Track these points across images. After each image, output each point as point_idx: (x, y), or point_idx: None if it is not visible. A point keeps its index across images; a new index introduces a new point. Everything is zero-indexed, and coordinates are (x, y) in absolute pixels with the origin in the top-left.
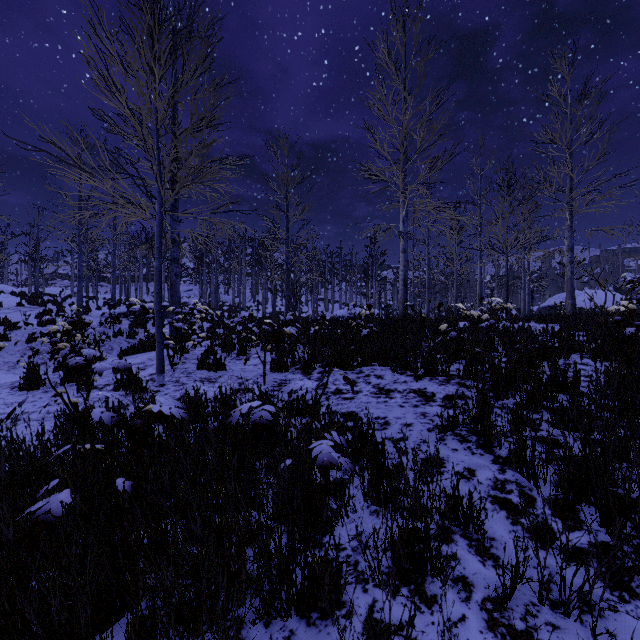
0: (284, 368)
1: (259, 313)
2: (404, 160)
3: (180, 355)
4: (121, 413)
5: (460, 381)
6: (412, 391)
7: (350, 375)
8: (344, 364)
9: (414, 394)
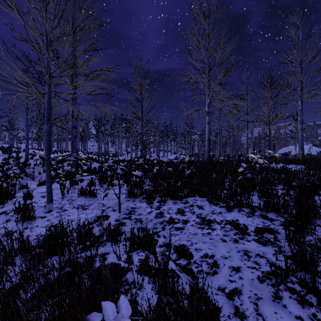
0: (135, 198)
1: (128, 157)
2: (208, 70)
3: (69, 187)
4: None
5: (262, 213)
6: (228, 222)
7: (179, 205)
8: (175, 196)
9: (230, 226)
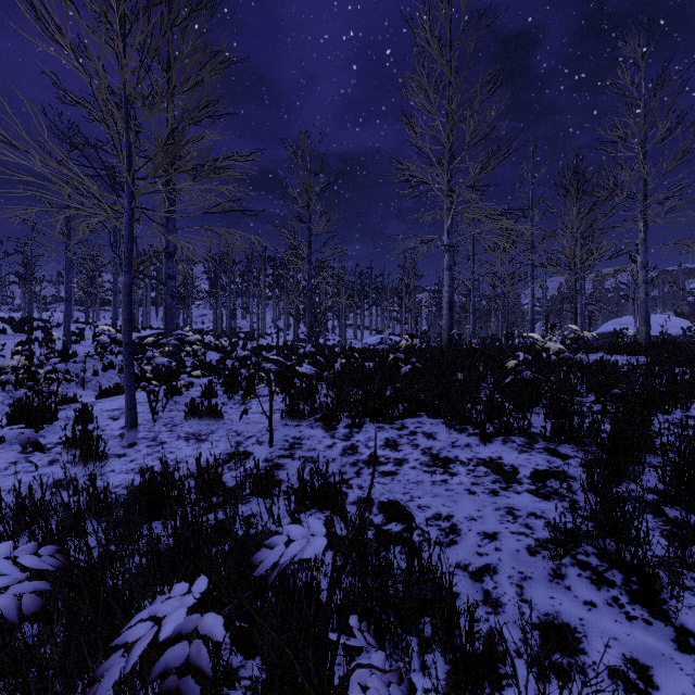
0: (299, 419)
1: (280, 341)
2: (449, 159)
3: (166, 399)
4: (47, 501)
5: (548, 446)
6: (481, 462)
7: (389, 432)
8: (380, 415)
9: (485, 468)
